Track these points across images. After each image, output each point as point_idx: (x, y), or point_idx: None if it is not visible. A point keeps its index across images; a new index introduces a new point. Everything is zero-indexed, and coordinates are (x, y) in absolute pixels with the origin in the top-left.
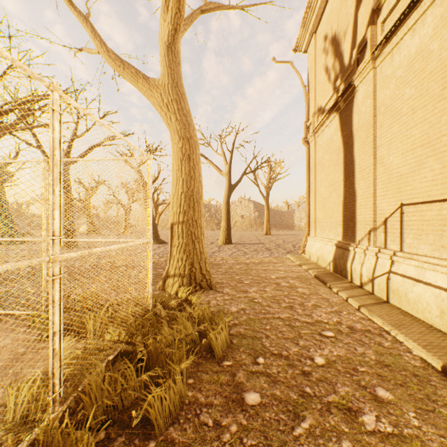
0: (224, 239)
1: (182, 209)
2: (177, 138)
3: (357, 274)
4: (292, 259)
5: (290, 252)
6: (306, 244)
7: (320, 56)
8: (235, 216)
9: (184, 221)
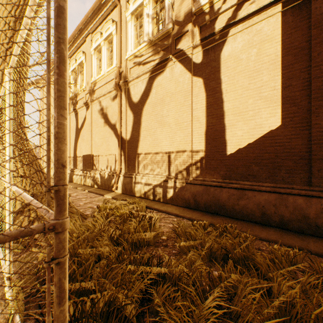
0: None
1: None
2: None
3: (51, 174)
4: None
5: None
6: None
7: (45, 100)
8: None
9: None
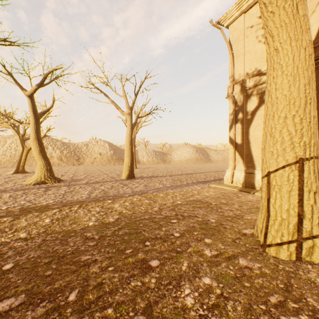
0: (129, 173)
1: (315, 140)
2: (306, 39)
3: None
4: (227, 188)
5: (201, 182)
6: (234, 176)
7: (253, 32)
8: (93, 153)
9: (316, 155)
